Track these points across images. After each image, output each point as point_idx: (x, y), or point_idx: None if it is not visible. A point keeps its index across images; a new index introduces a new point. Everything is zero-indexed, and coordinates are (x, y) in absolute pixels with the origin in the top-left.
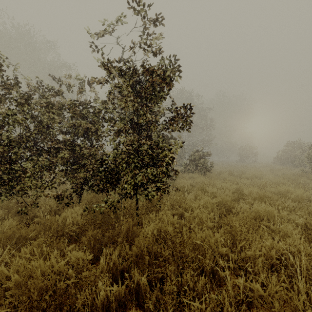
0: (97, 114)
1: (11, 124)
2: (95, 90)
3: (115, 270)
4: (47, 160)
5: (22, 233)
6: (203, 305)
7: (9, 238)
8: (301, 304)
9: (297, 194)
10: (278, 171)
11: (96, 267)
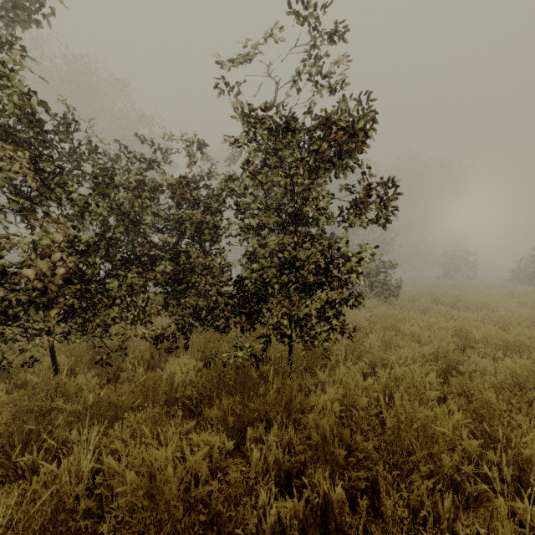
0: (215, 198)
1: (86, 217)
2: (212, 158)
3: (277, 470)
4: (139, 277)
5: (112, 398)
6: None
7: (93, 406)
8: None
9: None
10: (525, 297)
11: (235, 462)
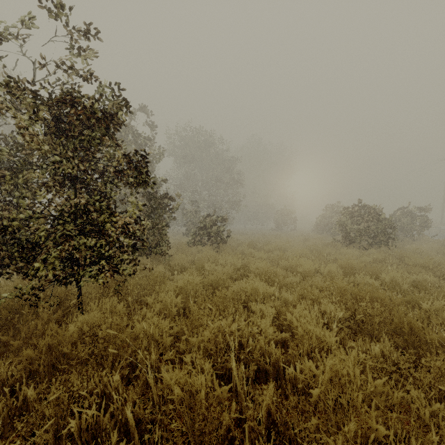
0: (25, 156)
1: None
2: None
3: (1, 387)
4: None
5: None
6: (102, 410)
7: None
8: (203, 386)
9: (305, 267)
10: (309, 241)
11: None
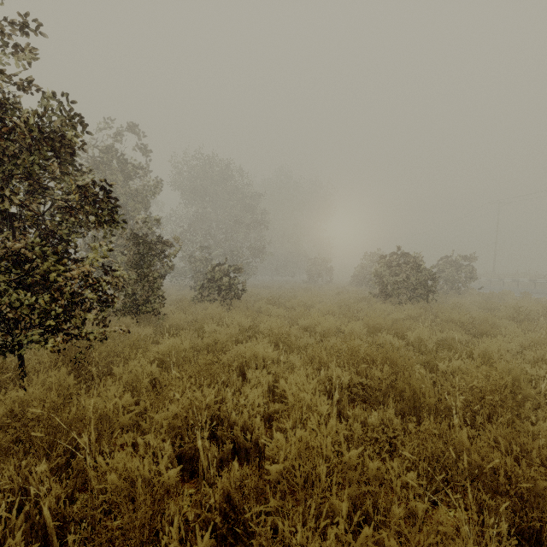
0: None
1: None
2: None
3: None
4: None
5: None
6: (15, 510)
7: None
8: (146, 471)
9: (325, 326)
10: (342, 296)
11: None
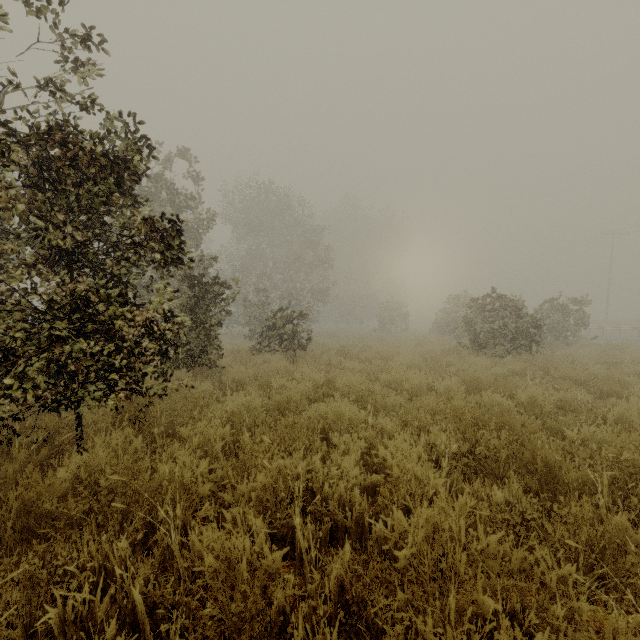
0: None
1: None
2: None
3: None
4: None
5: None
6: (98, 592)
7: None
8: (247, 552)
9: (414, 383)
10: (424, 346)
11: None
